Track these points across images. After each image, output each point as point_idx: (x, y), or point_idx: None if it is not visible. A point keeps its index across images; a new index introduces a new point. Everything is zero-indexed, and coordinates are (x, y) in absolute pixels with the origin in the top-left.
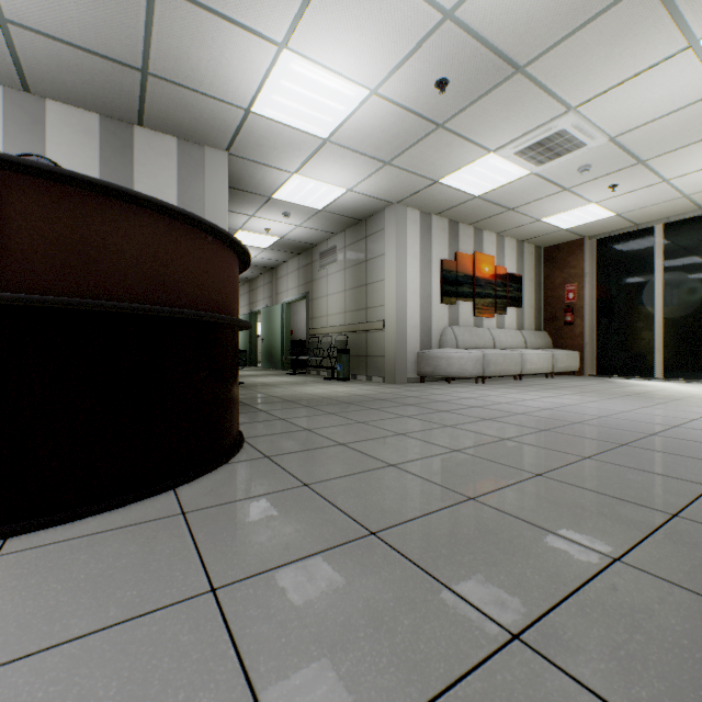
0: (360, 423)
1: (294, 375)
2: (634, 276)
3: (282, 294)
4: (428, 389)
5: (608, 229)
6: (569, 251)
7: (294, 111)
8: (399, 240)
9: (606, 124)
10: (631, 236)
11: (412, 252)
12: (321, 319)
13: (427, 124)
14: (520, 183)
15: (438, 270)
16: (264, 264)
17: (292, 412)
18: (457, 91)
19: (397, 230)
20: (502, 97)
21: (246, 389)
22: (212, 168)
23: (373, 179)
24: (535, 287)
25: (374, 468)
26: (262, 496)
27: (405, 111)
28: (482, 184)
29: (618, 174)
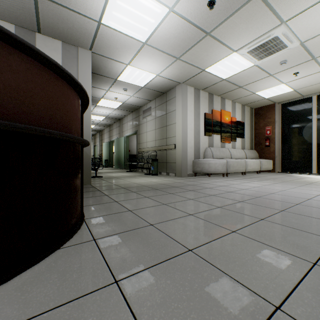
0: (163, 205)
1: (130, 172)
2: (301, 122)
3: (124, 132)
4: (199, 180)
5: (288, 98)
6: (267, 110)
7: (126, 23)
8: (183, 102)
9: (300, 33)
10: (299, 102)
11: (190, 109)
12: (144, 144)
13: (201, 32)
14: (247, 71)
15: (203, 118)
16: (116, 117)
17: (123, 196)
18: (220, 9)
19: (182, 97)
20: (245, 13)
21: (102, 180)
22: (82, 59)
23: (170, 68)
24: (250, 128)
25: (176, 255)
26: (68, 304)
27: (189, 23)
28: (227, 72)
29: (300, 66)
